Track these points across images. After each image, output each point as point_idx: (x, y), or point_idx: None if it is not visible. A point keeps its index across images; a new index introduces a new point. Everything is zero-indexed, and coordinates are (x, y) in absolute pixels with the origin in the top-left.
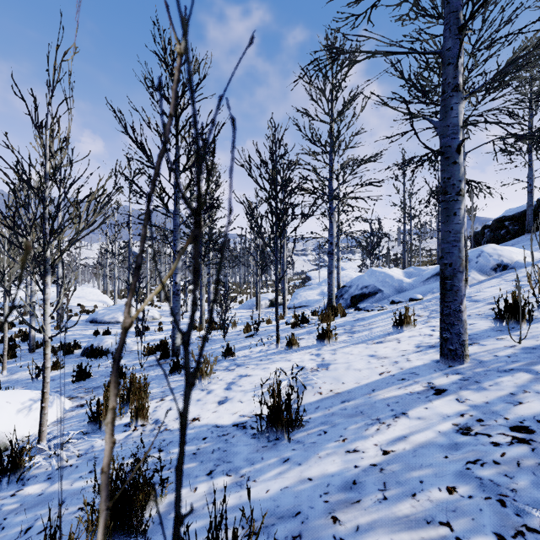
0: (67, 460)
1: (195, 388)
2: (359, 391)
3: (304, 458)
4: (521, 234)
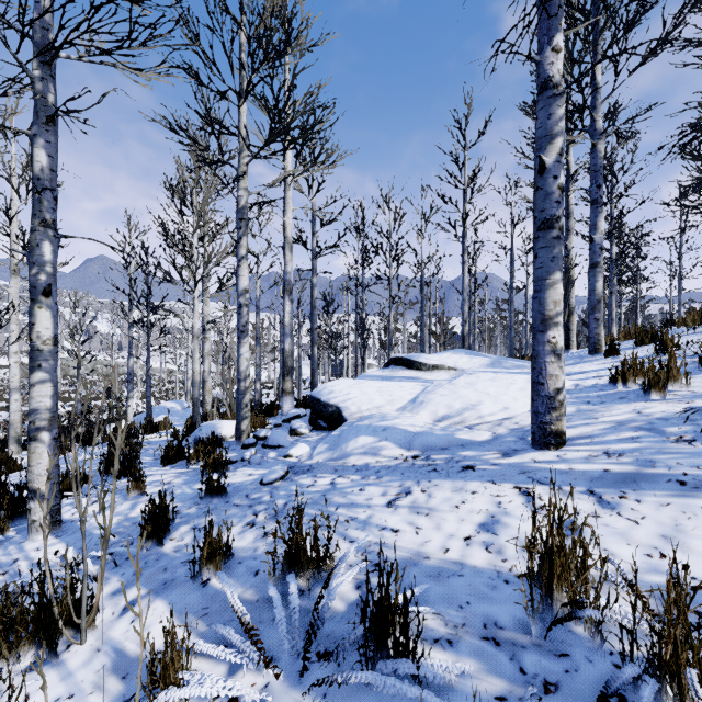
0: None
1: None
2: None
3: None
4: None
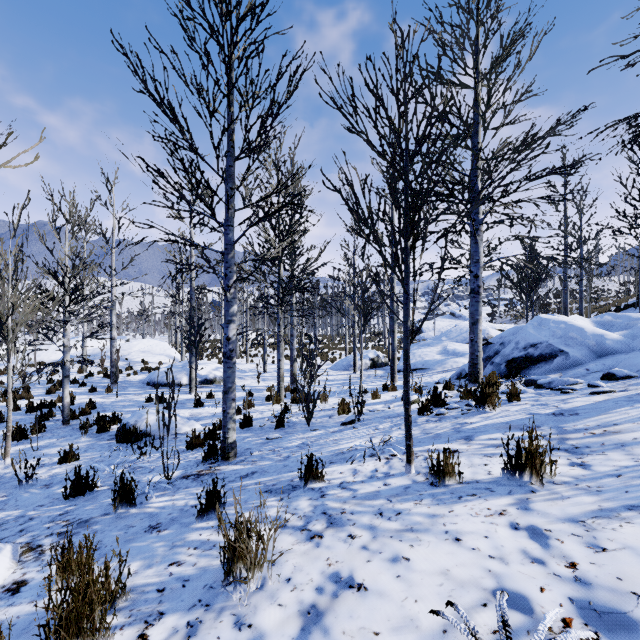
0: None
1: (225, 603)
2: None
3: None
4: None
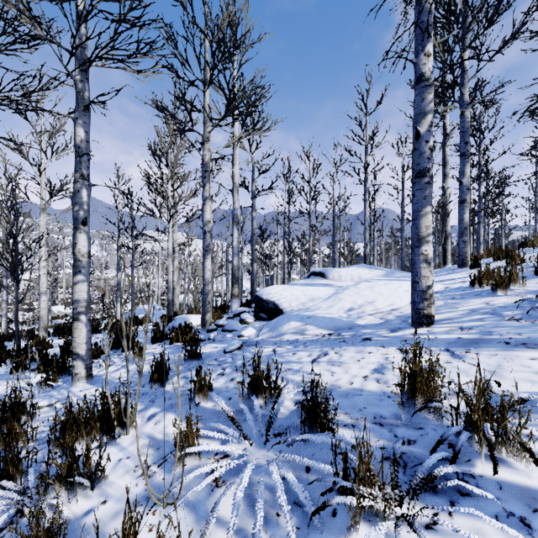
0: None
1: None
2: None
3: None
4: None
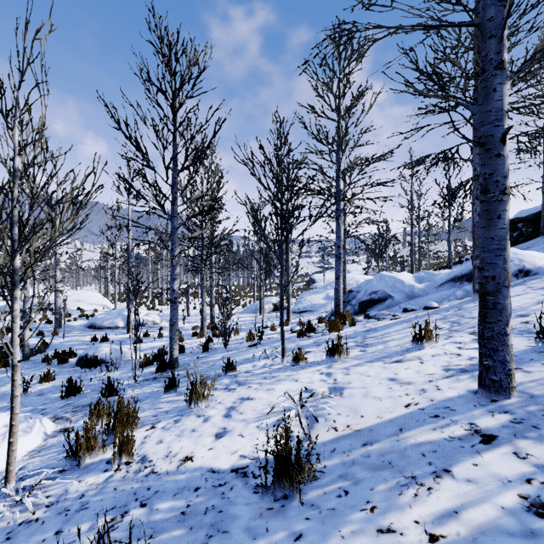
0: (34, 511)
1: (190, 413)
2: (383, 429)
3: (321, 536)
4: (534, 237)
